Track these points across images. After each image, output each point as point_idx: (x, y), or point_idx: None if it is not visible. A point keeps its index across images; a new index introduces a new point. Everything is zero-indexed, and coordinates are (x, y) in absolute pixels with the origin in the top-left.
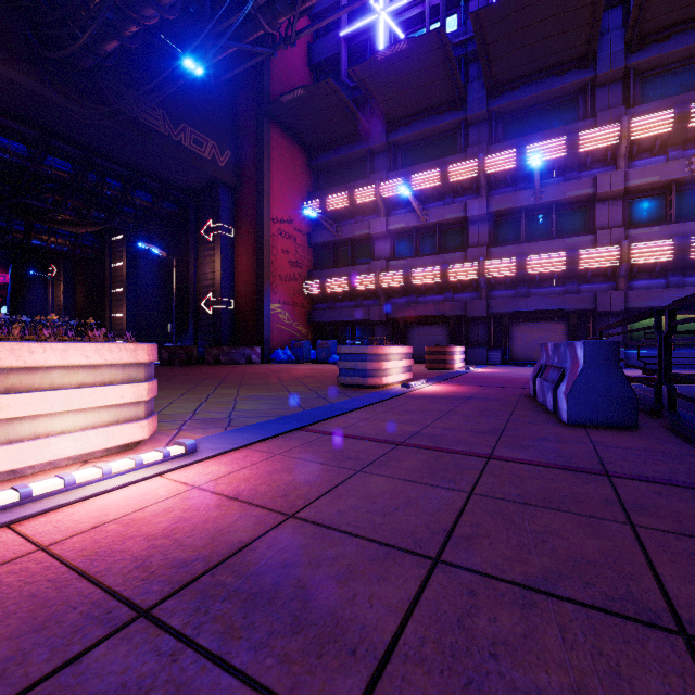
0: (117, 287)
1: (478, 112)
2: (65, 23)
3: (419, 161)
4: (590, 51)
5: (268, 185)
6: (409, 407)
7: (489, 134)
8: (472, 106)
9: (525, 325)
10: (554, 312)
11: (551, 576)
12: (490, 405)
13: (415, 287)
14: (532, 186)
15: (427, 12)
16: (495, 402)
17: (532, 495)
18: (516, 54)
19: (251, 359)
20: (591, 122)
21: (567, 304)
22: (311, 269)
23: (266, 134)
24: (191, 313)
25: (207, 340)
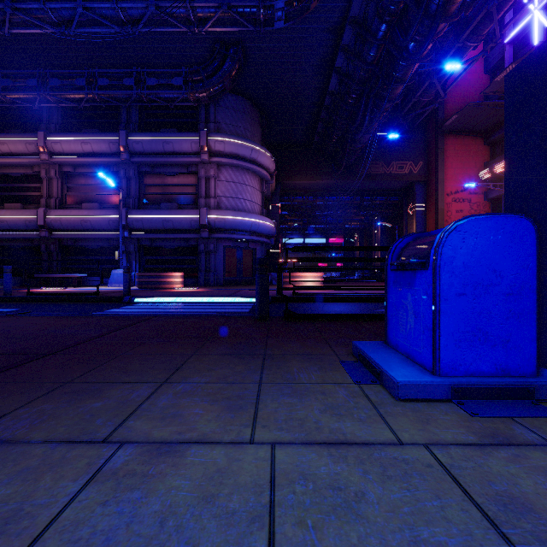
0: (377, 242)
1: None
2: (341, 158)
3: None
4: None
5: (442, 175)
6: None
7: None
8: None
9: None
10: None
11: None
12: None
13: None
14: None
15: None
16: None
17: None
18: None
19: None
20: None
21: None
22: None
23: (440, 145)
24: None
25: None
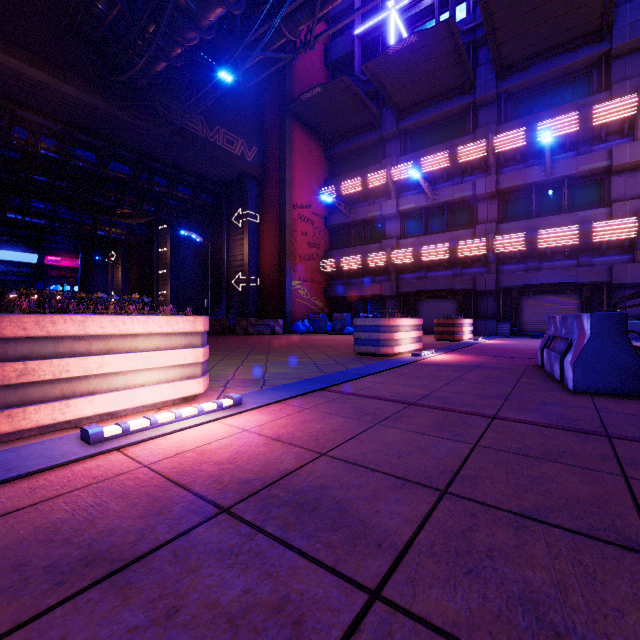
0: (163, 268)
1: (487, 94)
2: (126, 51)
3: (429, 144)
4: (604, 24)
5: (289, 175)
6: (420, 374)
7: (498, 114)
8: (481, 89)
9: (535, 298)
10: (566, 285)
11: (543, 509)
12: (497, 373)
13: (424, 263)
14: (543, 162)
15: (436, 4)
16: (502, 370)
17: (532, 449)
18: (526, 35)
19: (274, 330)
20: (606, 94)
21: (580, 277)
22: (327, 249)
23: (288, 129)
24: (224, 290)
25: (237, 313)
